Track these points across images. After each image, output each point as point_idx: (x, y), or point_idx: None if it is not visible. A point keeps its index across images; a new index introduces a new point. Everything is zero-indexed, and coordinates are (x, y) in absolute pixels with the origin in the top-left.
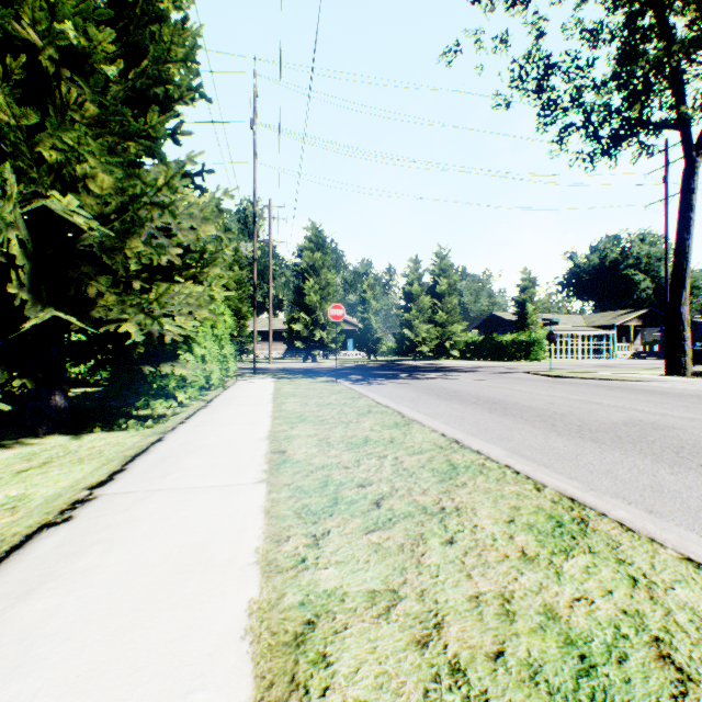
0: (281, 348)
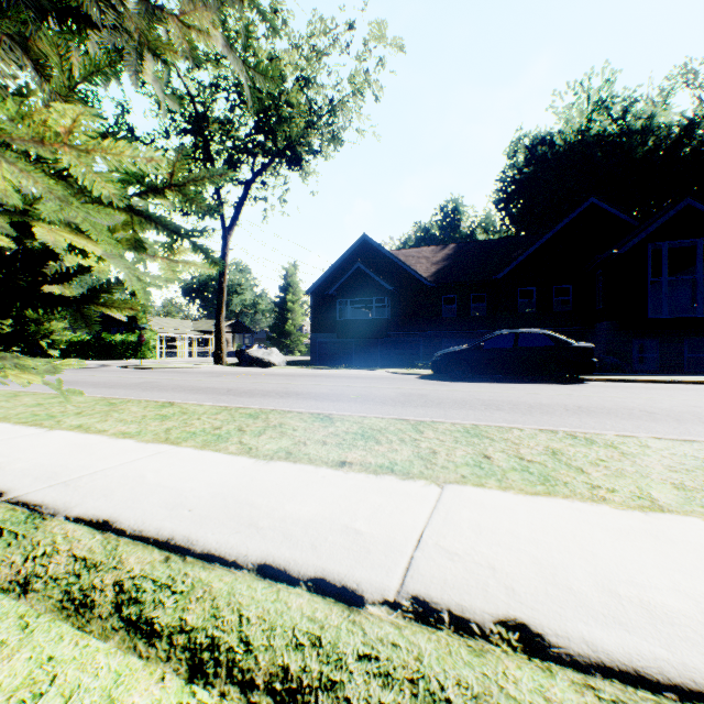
0: None
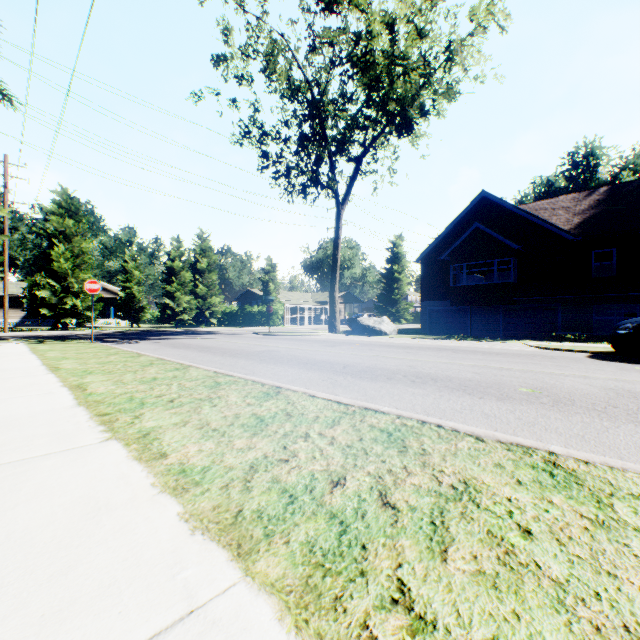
0: (15, 316)
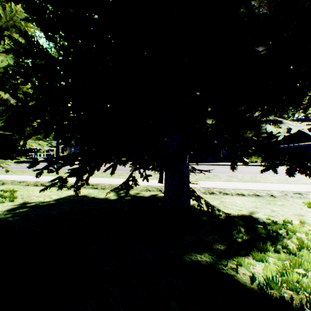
0: None
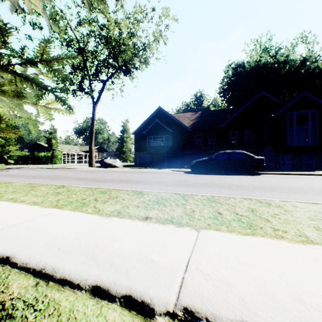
0: None
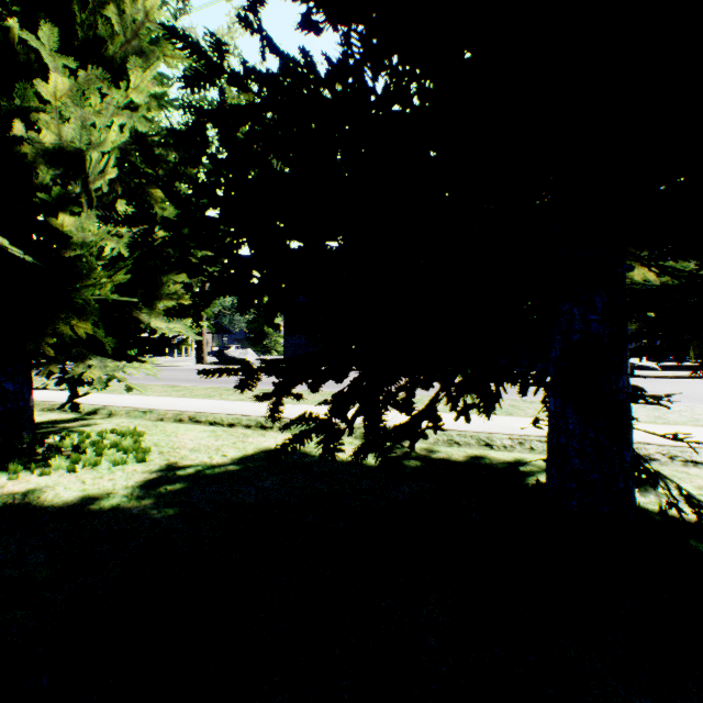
0: None
